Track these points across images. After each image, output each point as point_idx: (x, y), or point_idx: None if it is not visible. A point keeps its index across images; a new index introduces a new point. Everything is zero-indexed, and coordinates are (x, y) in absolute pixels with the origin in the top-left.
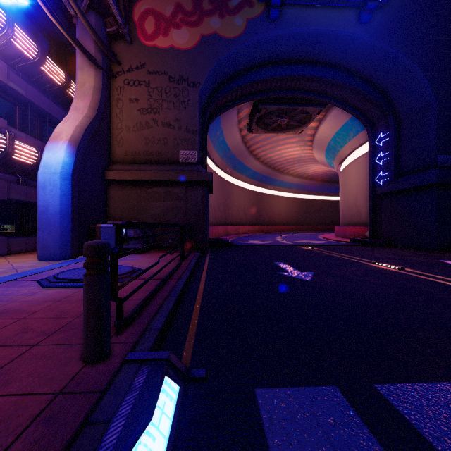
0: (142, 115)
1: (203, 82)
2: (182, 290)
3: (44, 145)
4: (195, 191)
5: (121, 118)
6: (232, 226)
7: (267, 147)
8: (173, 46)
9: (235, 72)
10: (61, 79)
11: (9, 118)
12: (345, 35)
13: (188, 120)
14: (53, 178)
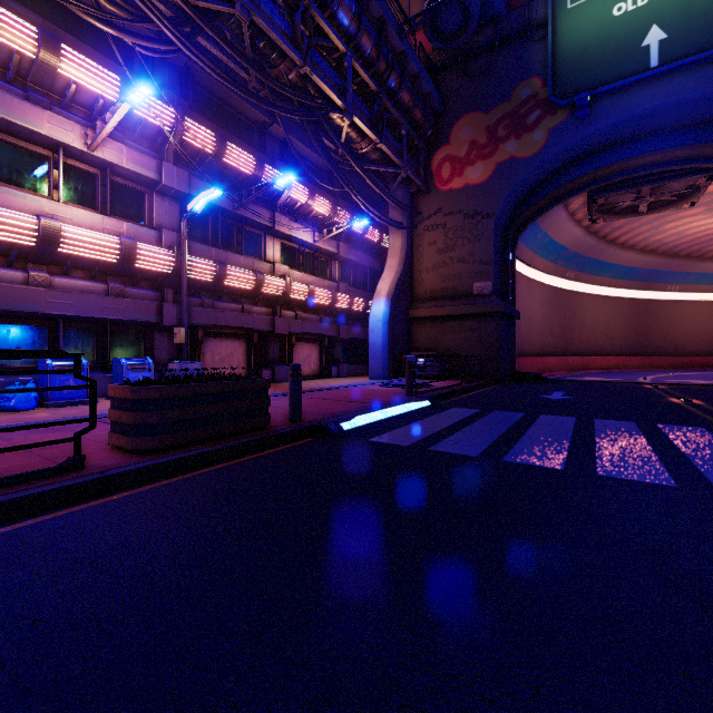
0: (439, 256)
1: (497, 211)
2: (450, 393)
3: (366, 294)
4: (488, 322)
5: (422, 261)
6: (579, 357)
7: (643, 229)
8: (468, 183)
9: (543, 179)
10: (377, 238)
11: (347, 279)
12: (702, 96)
13: (482, 253)
14: (378, 324)
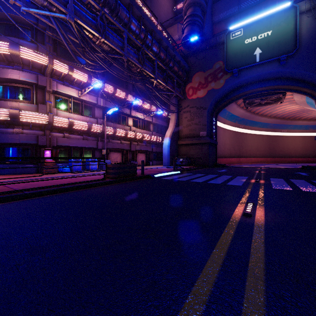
0: (188, 122)
1: (208, 107)
2: (188, 170)
3: (162, 135)
4: (205, 146)
5: (182, 124)
6: (245, 158)
7: (268, 109)
8: (198, 97)
9: (224, 95)
10: (166, 115)
11: (155, 130)
12: (273, 71)
13: (203, 121)
14: (166, 147)
